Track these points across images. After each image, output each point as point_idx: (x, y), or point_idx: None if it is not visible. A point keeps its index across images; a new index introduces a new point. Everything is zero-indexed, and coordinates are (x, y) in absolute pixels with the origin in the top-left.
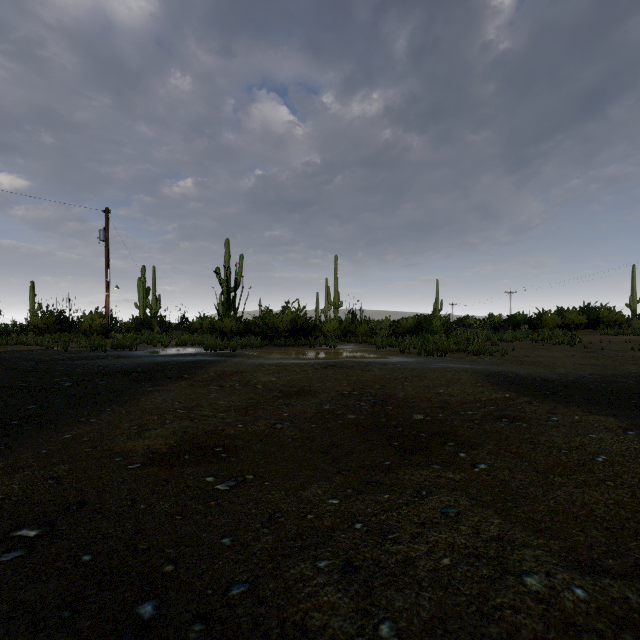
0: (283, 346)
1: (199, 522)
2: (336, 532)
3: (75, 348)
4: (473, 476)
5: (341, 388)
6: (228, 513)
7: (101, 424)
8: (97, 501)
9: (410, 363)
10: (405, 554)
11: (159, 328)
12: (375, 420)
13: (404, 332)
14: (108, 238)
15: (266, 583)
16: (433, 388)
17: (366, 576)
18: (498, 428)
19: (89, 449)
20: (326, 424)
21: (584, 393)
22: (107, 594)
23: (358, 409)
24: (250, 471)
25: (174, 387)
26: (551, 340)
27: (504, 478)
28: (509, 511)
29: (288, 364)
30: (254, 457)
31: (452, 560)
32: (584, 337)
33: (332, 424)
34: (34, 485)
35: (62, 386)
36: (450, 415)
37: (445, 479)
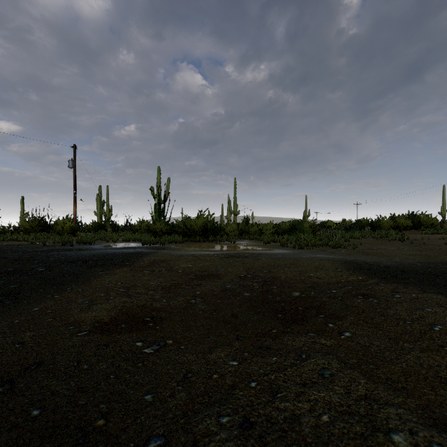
0: (198, 242)
1: (128, 381)
2: (235, 390)
3: (51, 243)
4: (340, 342)
5: (239, 272)
6: (151, 373)
7: (62, 299)
8: (51, 362)
9: (288, 254)
10: (291, 411)
11: (111, 229)
12: (264, 297)
13: (283, 232)
14: (75, 166)
15: (178, 437)
16: (306, 272)
17: (260, 431)
18: (356, 303)
19: (50, 319)
20: (228, 300)
21: (416, 276)
22: (48, 446)
23: (251, 288)
24: (170, 337)
25: (118, 271)
26: (387, 237)
27: (365, 344)
28: (371, 372)
29: (201, 255)
30: (174, 326)
31: (330, 417)
32: (410, 235)
33: (232, 300)
34: (4, 349)
35: (37, 271)
36: (319, 293)
37: (319, 344)
